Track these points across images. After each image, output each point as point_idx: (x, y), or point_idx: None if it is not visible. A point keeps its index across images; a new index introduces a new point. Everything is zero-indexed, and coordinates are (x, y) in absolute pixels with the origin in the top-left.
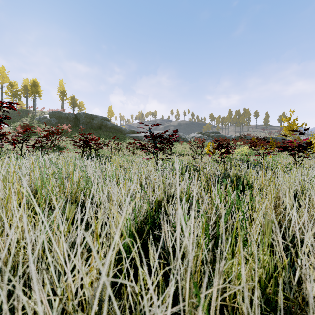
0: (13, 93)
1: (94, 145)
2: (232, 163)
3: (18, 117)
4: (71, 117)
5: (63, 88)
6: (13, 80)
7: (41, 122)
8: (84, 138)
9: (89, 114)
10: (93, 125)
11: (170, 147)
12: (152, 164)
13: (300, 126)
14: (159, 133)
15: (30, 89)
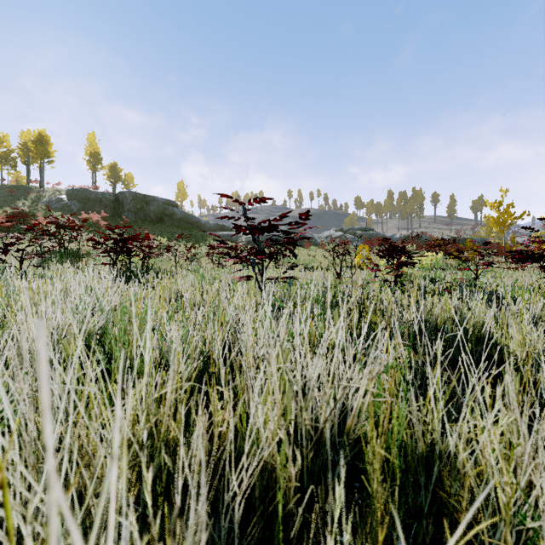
0: (1, 156)
1: (138, 249)
2: (420, 286)
3: (10, 199)
4: (107, 200)
5: (95, 148)
6: (2, 132)
7: (52, 209)
8: (117, 234)
9: (141, 195)
10: (148, 215)
11: (291, 252)
12: (251, 290)
13: (519, 217)
14: (268, 220)
15: (33, 149)
